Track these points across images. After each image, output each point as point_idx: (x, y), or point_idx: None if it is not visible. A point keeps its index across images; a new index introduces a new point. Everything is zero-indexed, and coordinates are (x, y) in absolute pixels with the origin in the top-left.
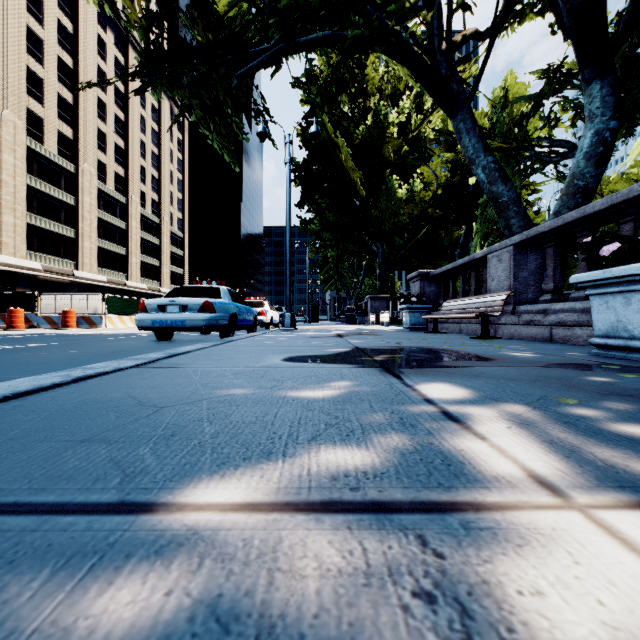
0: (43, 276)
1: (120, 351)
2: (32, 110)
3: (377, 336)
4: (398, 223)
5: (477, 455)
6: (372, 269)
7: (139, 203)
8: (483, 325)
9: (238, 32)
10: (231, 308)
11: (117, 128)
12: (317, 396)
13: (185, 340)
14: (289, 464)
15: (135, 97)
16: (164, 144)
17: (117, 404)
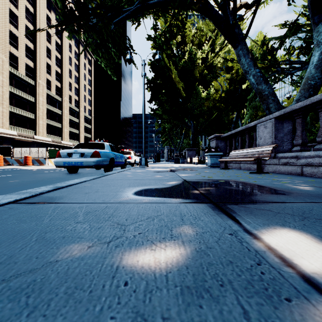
0: (18, 138)
1: (40, 181)
2: (12, 52)
3: (194, 171)
4: (202, 110)
5: None
6: (187, 135)
7: (68, 101)
8: (258, 165)
9: (116, 3)
10: (110, 155)
11: (57, 62)
12: (158, 268)
13: (84, 173)
14: None
15: (66, 47)
16: (81, 71)
17: None
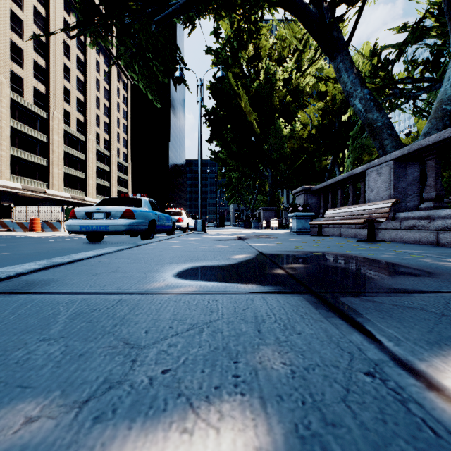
0: (22, 193)
1: (40, 254)
2: (14, 72)
3: (273, 239)
4: (283, 153)
5: None
6: (263, 188)
7: (95, 141)
8: (369, 230)
9: None
10: (150, 215)
11: (78, 86)
12: None
13: (112, 242)
14: None
15: (92, 64)
16: (113, 99)
17: None
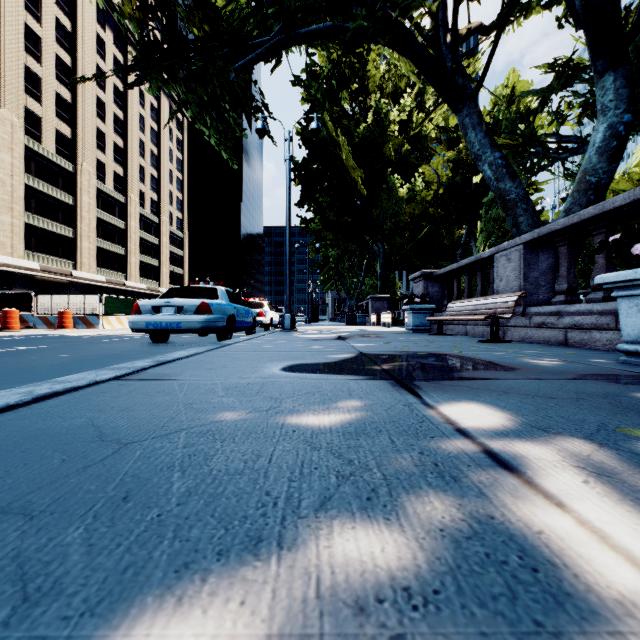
0: (41, 276)
1: (110, 355)
2: (30, 109)
3: (381, 339)
4: (399, 222)
5: (568, 544)
6: (372, 269)
7: (138, 203)
8: (492, 328)
9: (237, 25)
10: (229, 309)
11: (116, 127)
12: (323, 424)
13: (181, 342)
14: (287, 567)
15: (134, 96)
16: (163, 143)
17: (71, 438)
